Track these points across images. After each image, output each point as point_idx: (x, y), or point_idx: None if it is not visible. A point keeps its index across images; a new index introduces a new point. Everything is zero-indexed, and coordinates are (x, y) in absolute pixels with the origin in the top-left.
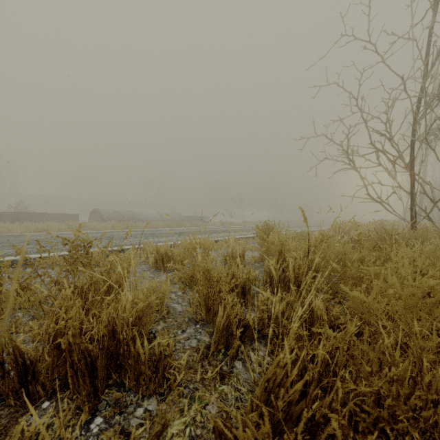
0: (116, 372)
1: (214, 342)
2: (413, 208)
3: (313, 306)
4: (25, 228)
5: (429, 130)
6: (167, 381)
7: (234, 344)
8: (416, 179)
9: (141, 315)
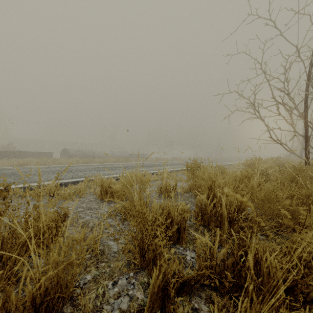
0: None
1: (147, 308)
2: (307, 148)
3: (260, 257)
4: (10, 163)
5: None
6: None
7: (171, 309)
8: (309, 125)
9: (57, 281)
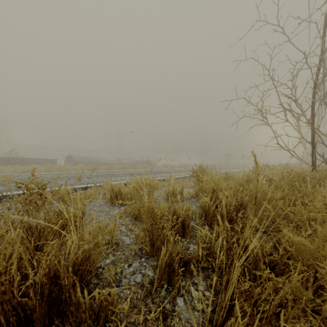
0: (58, 317)
1: (157, 278)
2: (314, 154)
3: (248, 243)
4: (14, 170)
5: (326, 94)
6: (110, 326)
7: (175, 280)
8: (316, 132)
9: (88, 255)
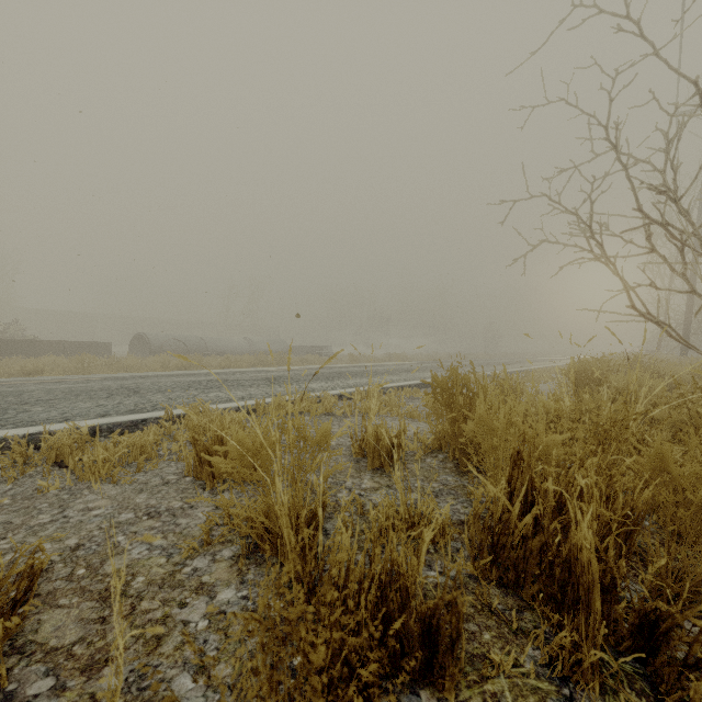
0: None
1: None
2: None
3: None
4: (3, 368)
5: None
6: None
7: None
8: None
9: None
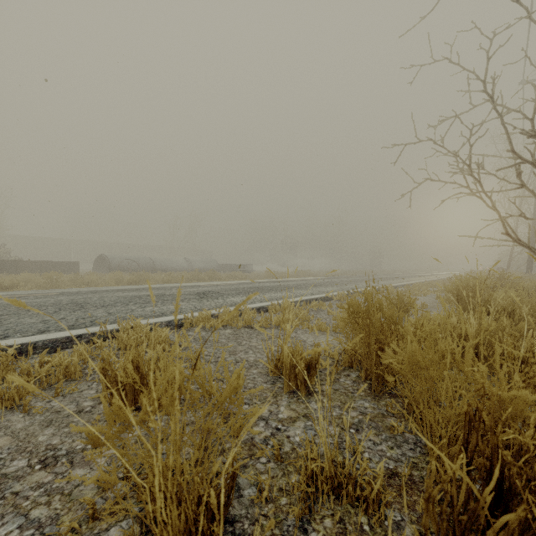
0: None
1: None
2: None
3: None
4: None
5: None
6: None
7: None
8: None
9: None
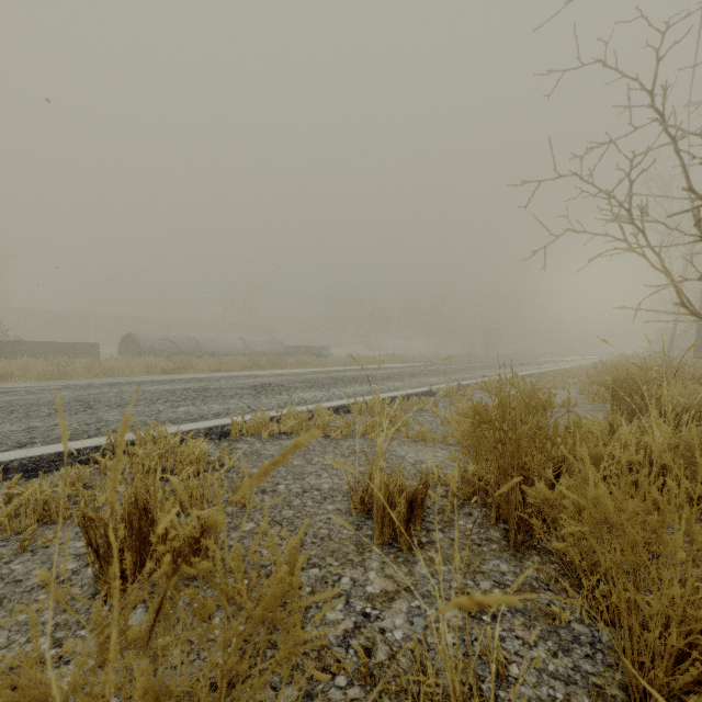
0: None
1: None
2: None
3: None
4: None
5: None
6: None
7: None
8: None
9: None
